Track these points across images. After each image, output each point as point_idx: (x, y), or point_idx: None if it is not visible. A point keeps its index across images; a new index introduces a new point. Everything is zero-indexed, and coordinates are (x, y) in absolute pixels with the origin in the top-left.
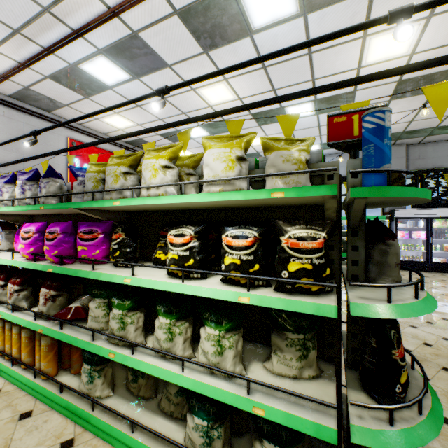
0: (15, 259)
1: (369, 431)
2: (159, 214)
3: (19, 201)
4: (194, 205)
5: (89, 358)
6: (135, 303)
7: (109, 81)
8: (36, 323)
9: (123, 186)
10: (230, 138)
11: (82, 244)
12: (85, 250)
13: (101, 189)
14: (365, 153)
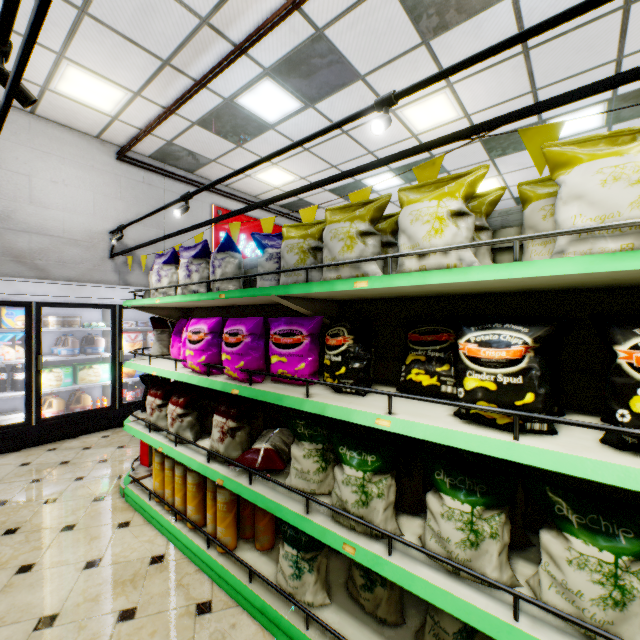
0: (178, 370)
1: None
2: (397, 304)
3: (184, 288)
4: (518, 284)
5: (292, 536)
6: (385, 461)
7: (272, 117)
8: (211, 467)
9: (361, 255)
10: (624, 136)
11: (278, 353)
12: (283, 363)
13: (309, 264)
14: None
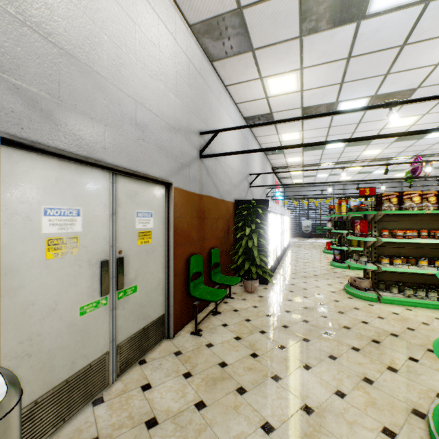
0: None
1: None
2: None
3: None
4: None
5: None
6: None
7: (322, 165)
8: None
9: None
10: None
11: None
12: None
13: None
14: None
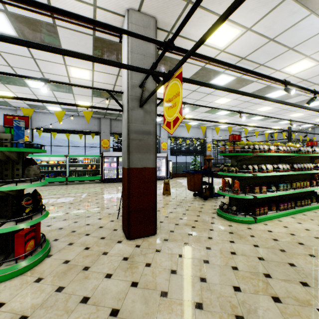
0: None
1: (6, 228)
2: None
3: None
4: None
5: None
6: None
7: None
8: None
9: None
10: None
11: None
12: None
13: None
14: (14, 134)
